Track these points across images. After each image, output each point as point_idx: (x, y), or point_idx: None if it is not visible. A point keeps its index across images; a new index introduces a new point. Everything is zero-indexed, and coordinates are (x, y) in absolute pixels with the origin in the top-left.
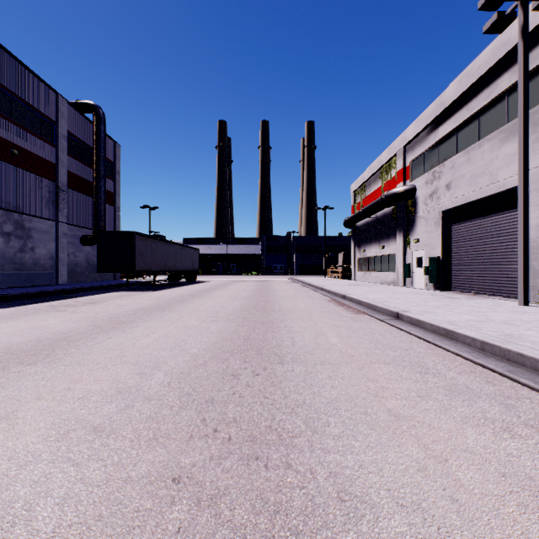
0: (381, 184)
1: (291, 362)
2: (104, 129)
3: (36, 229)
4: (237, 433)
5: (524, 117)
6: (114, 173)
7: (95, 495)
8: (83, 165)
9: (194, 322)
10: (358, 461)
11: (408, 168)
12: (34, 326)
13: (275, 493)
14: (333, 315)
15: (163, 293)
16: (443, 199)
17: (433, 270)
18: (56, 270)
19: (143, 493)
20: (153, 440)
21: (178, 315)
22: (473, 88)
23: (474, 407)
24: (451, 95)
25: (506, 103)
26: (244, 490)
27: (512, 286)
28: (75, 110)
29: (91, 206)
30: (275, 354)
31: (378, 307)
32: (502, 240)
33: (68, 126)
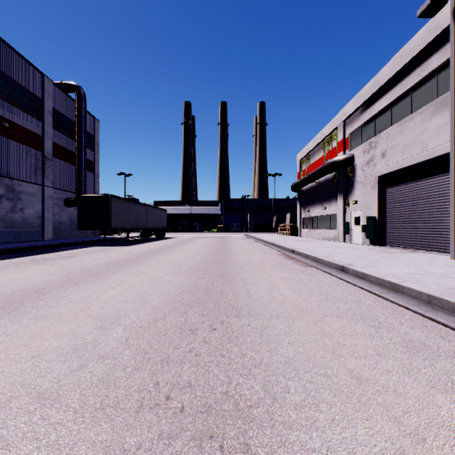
0: (324, 154)
1: (248, 315)
2: (84, 106)
3: (25, 192)
4: (191, 401)
5: None
6: (94, 144)
7: None
8: (67, 137)
9: (159, 274)
10: (325, 440)
11: (348, 139)
12: (13, 278)
13: None
14: (284, 268)
15: (135, 248)
16: (379, 165)
17: (370, 228)
18: (42, 228)
19: None
20: (99, 410)
21: (145, 268)
22: (406, 67)
23: (437, 367)
24: (386, 75)
25: (436, 80)
26: None
27: (441, 242)
28: (59, 90)
29: (73, 173)
30: (232, 307)
31: (324, 261)
32: (432, 201)
33: (53, 104)
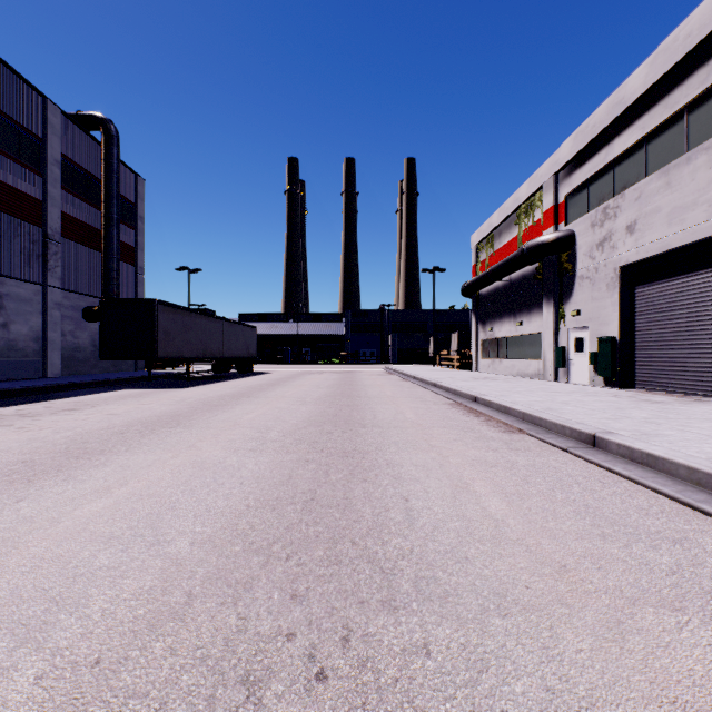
0: (519, 233)
1: (417, 600)
2: (117, 153)
3: (11, 296)
4: None
5: None
6: (136, 218)
7: None
8: (88, 205)
9: (219, 452)
10: None
11: (562, 205)
12: None
13: None
14: (468, 435)
15: (195, 392)
16: (622, 248)
17: (605, 357)
18: (43, 357)
19: None
20: None
21: (196, 435)
22: (677, 70)
23: None
24: (638, 86)
25: None
26: None
27: None
28: (74, 125)
29: (99, 265)
30: (373, 563)
31: (546, 422)
32: None
33: (63, 148)
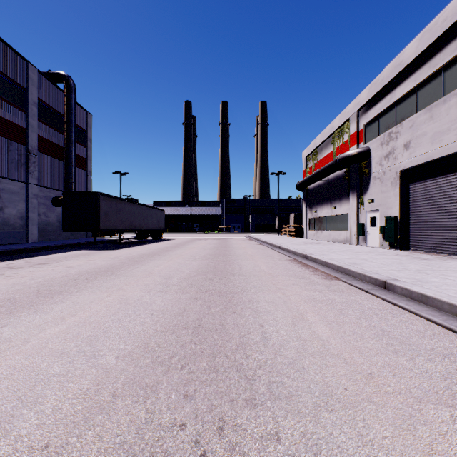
0: (333, 149)
1: (270, 399)
2: (74, 97)
3: (5, 190)
4: None
5: None
6: (86, 140)
7: None
8: (55, 131)
9: (138, 292)
10: None
11: (362, 131)
12: None
13: None
14: (302, 281)
15: (124, 252)
16: (401, 158)
17: (390, 229)
18: (26, 229)
19: None
20: None
21: (123, 281)
22: (437, 43)
23: None
24: (411, 53)
25: None
26: None
27: None
28: (46, 79)
29: (63, 170)
30: (239, 372)
31: (353, 272)
32: None
33: (39, 94)
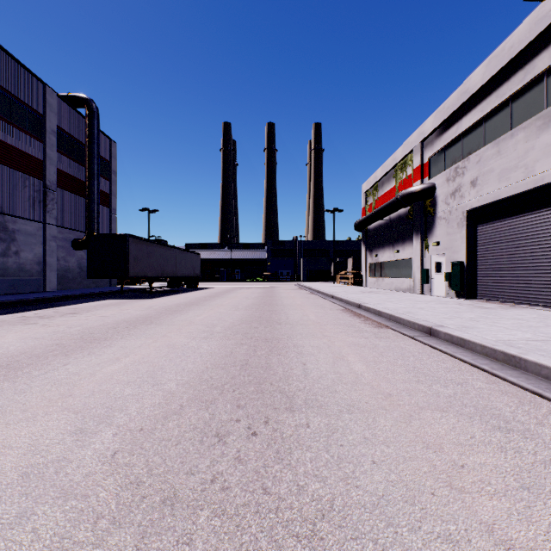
0: (396, 184)
1: (305, 408)
2: (97, 124)
3: (21, 231)
4: None
5: None
6: (110, 172)
7: None
8: (75, 163)
9: (183, 339)
10: None
11: (427, 164)
12: None
13: None
14: (350, 329)
15: (158, 301)
16: (467, 197)
17: (456, 276)
18: (43, 276)
19: None
20: None
21: (165, 329)
22: (504, 71)
23: None
24: (478, 81)
25: (545, 85)
26: None
27: None
28: (66, 104)
29: (84, 208)
30: (282, 393)
31: (404, 320)
32: (539, 242)
33: (58, 121)
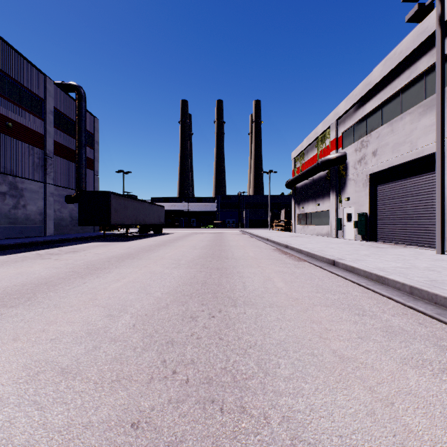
0: (317, 152)
1: (243, 305)
2: (84, 105)
3: (27, 189)
4: (195, 375)
5: (441, 93)
6: (94, 142)
7: (55, 442)
8: (67, 136)
9: (159, 268)
10: (309, 404)
11: (340, 138)
12: (21, 272)
13: (231, 440)
14: (278, 262)
15: (134, 243)
16: (370, 164)
17: (361, 224)
18: (44, 224)
19: (102, 440)
20: (116, 382)
21: (145, 262)
22: (396, 69)
23: (411, 348)
24: (377, 76)
25: (424, 82)
26: (200, 437)
27: (429, 237)
28: (60, 90)
29: (74, 170)
30: (229, 298)
31: (316, 256)
32: (421, 198)
33: (55, 103)
